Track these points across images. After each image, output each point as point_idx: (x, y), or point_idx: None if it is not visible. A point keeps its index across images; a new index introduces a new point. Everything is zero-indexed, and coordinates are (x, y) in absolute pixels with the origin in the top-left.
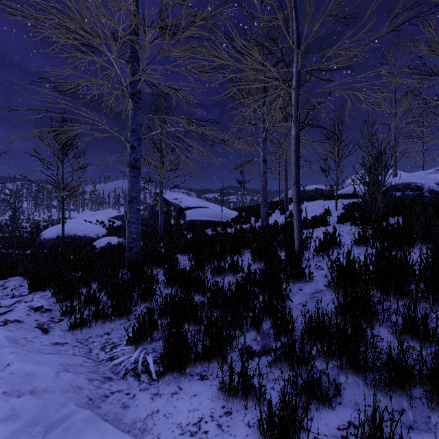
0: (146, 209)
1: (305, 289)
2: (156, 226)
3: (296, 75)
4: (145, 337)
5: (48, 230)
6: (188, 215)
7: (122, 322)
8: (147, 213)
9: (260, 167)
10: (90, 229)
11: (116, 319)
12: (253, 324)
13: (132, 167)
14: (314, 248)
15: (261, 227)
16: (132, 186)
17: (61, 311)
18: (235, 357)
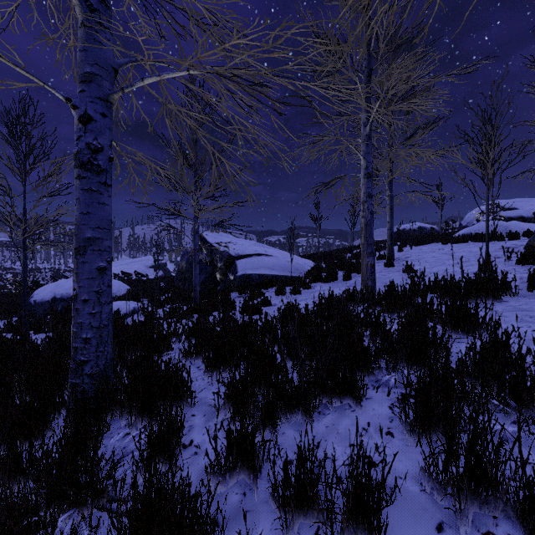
0: (183, 257)
1: None
2: None
3: None
4: None
5: (42, 289)
6: (241, 267)
7: None
8: (185, 263)
9: (361, 187)
10: None
11: None
12: None
13: (83, 166)
14: None
15: (368, 294)
16: (83, 212)
17: None
18: None
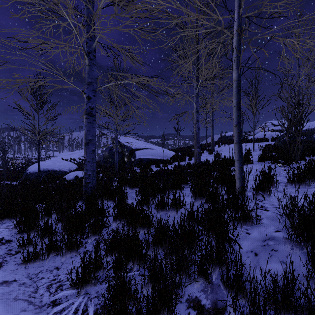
0: (106, 150)
1: (253, 233)
2: (113, 163)
3: (238, 20)
4: (89, 279)
5: (32, 166)
6: (138, 155)
7: (72, 255)
8: (107, 153)
9: (194, 117)
10: (64, 165)
11: (67, 252)
12: (200, 272)
13: (88, 114)
14: (250, 186)
15: (195, 164)
16: (88, 130)
17: (20, 242)
18: (182, 310)
